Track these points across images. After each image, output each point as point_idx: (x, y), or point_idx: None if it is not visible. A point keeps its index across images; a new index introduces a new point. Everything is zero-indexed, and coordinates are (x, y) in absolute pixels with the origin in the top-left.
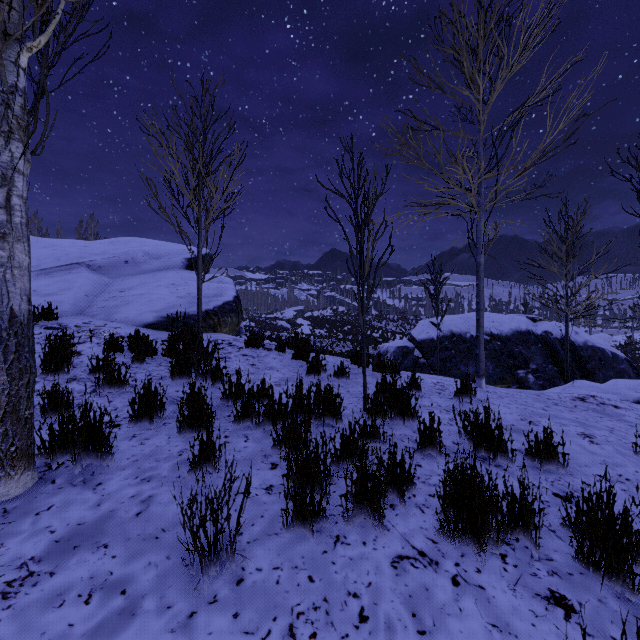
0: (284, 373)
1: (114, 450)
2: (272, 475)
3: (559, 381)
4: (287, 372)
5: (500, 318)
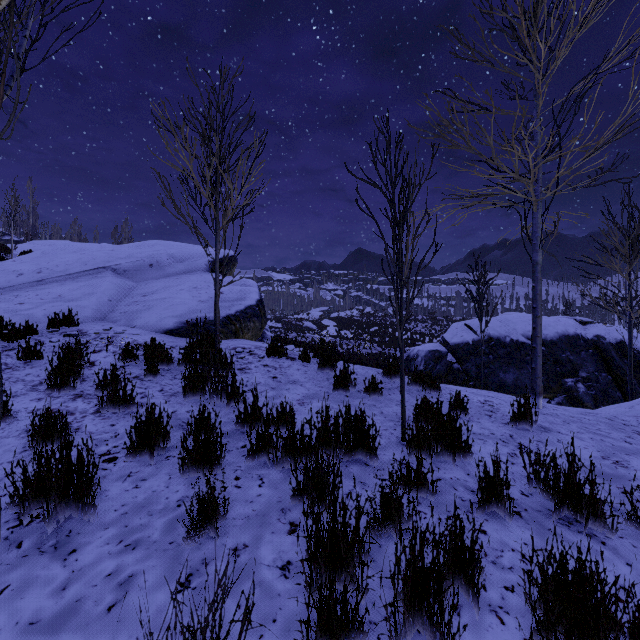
0: (308, 388)
1: (102, 496)
2: (290, 543)
3: (614, 391)
4: (312, 387)
5: (544, 321)
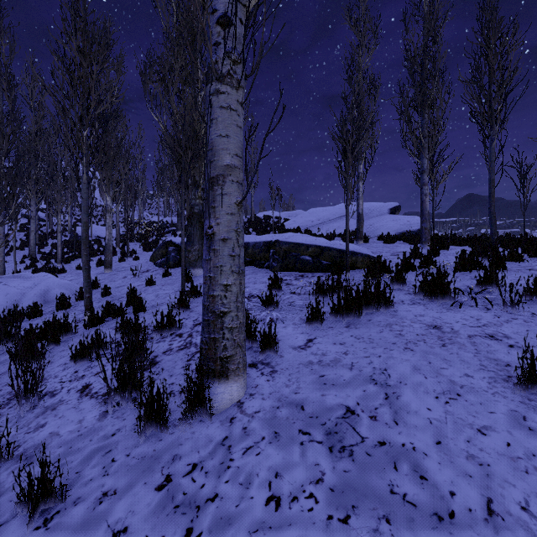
0: None
1: None
2: None
3: None
4: None
5: None
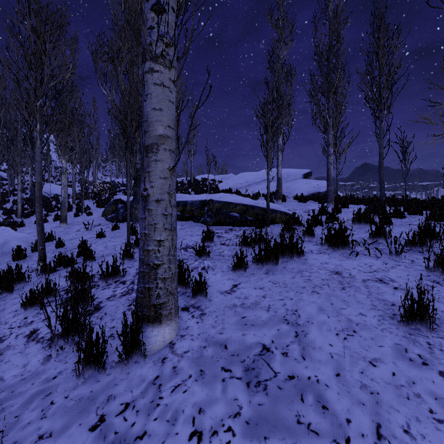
0: None
1: None
2: None
3: None
4: None
5: None
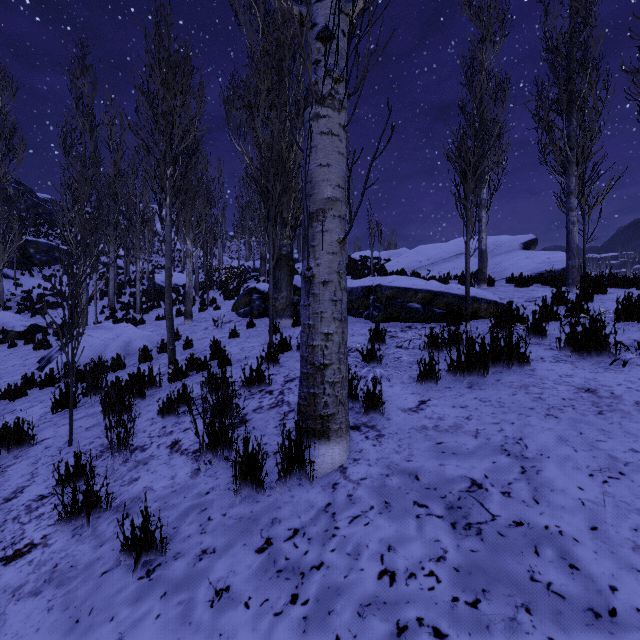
0: None
1: None
2: None
3: None
4: None
5: None
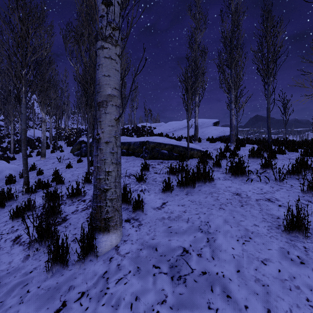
0: None
1: None
2: None
3: None
4: None
5: None
